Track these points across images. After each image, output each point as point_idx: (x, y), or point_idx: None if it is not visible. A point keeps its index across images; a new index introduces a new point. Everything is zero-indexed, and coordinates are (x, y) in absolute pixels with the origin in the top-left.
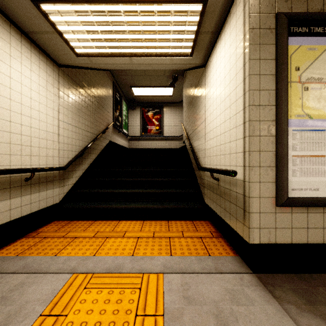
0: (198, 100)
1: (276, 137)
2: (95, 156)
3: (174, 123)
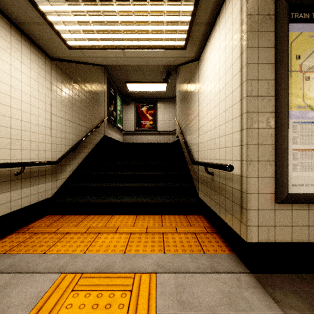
0: (192, 94)
1: (275, 130)
2: (89, 150)
3: (167, 118)
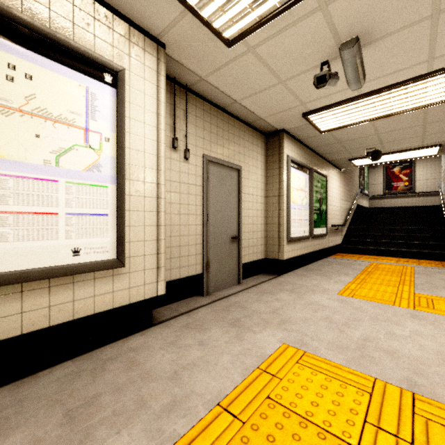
0: None
1: None
2: (350, 217)
3: (431, 176)
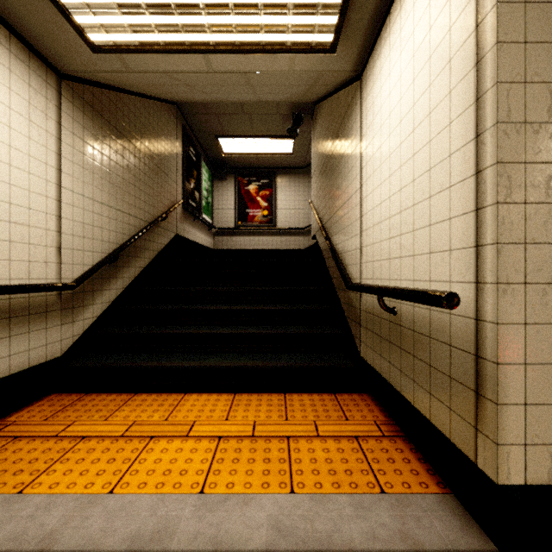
0: (345, 150)
1: None
2: (146, 262)
3: (295, 204)
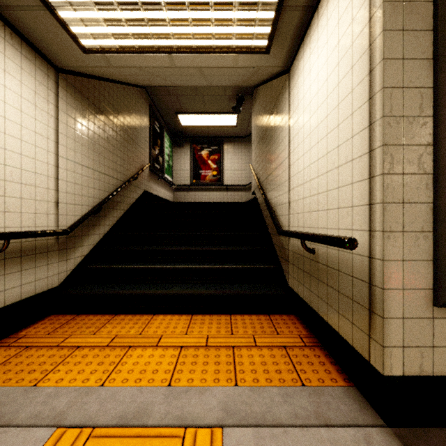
0: (277, 126)
1: (434, 176)
2: (121, 213)
3: (239, 166)
